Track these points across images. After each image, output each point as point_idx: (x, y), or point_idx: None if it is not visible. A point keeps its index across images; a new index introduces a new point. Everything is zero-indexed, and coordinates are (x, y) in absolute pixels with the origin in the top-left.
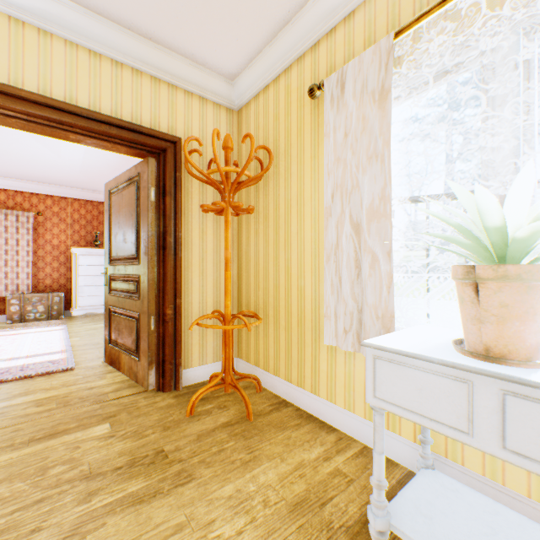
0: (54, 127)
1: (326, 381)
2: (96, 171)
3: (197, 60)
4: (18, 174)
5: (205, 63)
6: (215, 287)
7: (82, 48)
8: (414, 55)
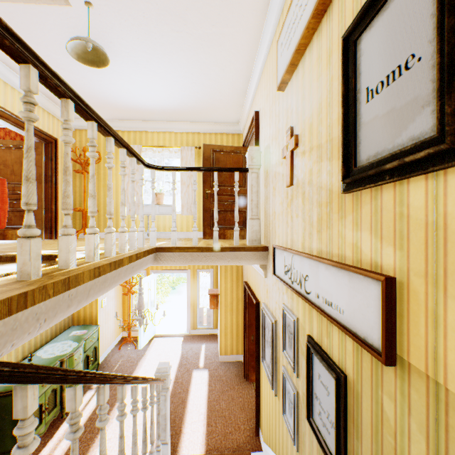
0: (21, 129)
1: None
2: None
3: None
4: None
5: None
6: None
7: None
8: (146, 151)
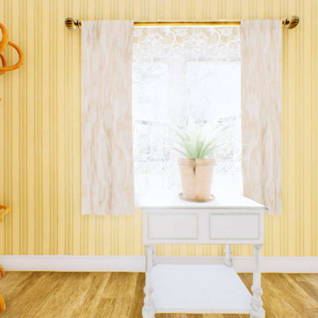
0: None
1: (80, 241)
2: None
3: None
4: None
5: None
6: None
7: None
8: (141, 41)
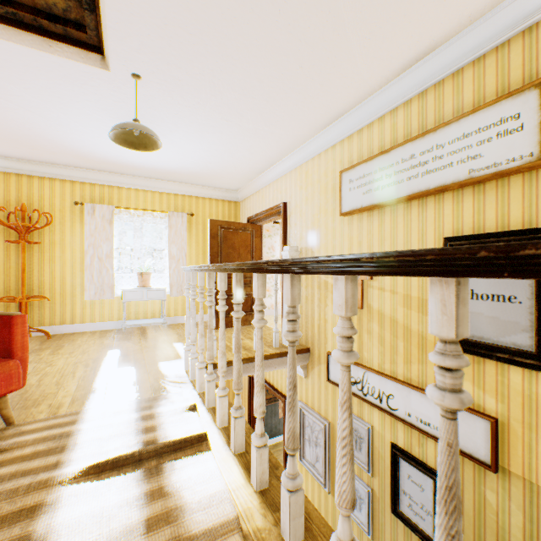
0: None
1: (81, 316)
2: None
3: None
4: None
5: None
6: None
7: None
8: (119, 213)
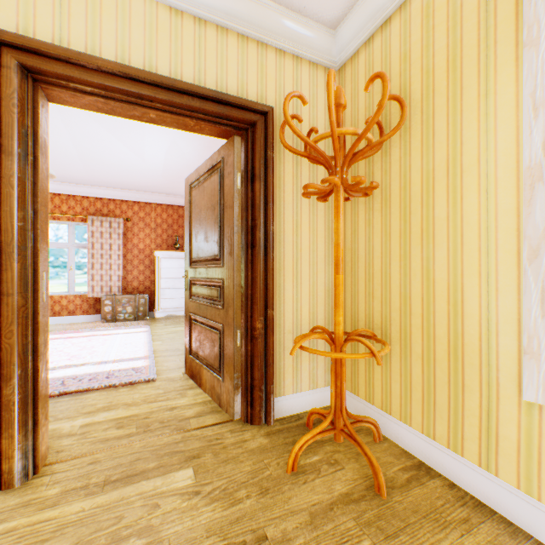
0: (132, 104)
1: (516, 457)
2: (176, 174)
3: (291, 5)
4: (111, 182)
5: (301, 8)
6: (311, 294)
7: (162, 6)
8: None
